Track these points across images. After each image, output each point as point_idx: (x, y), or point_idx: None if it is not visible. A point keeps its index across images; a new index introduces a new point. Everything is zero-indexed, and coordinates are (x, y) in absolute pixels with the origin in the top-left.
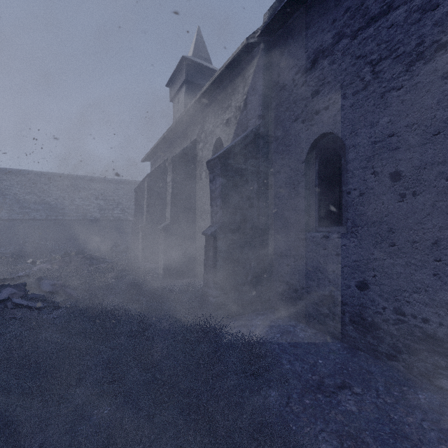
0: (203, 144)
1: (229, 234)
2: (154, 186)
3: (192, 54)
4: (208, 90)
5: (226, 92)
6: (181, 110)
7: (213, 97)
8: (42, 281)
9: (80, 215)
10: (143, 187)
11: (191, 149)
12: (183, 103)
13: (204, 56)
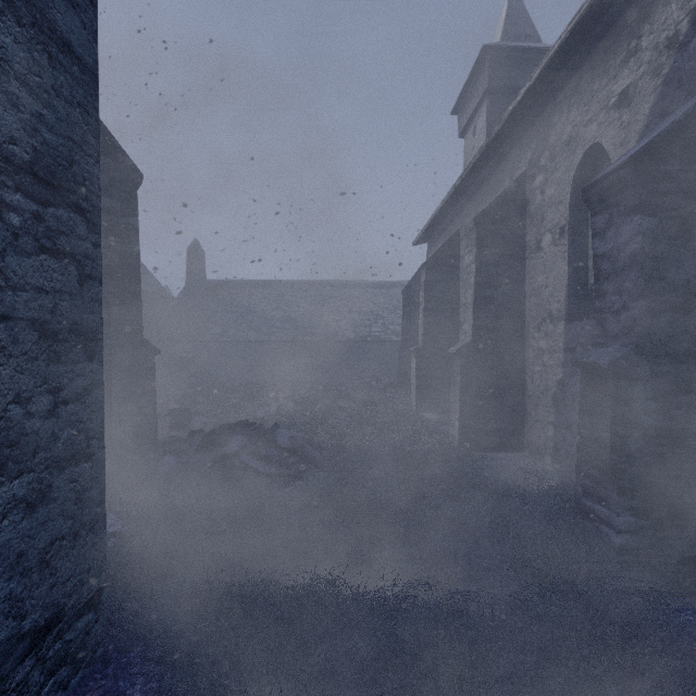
0: (544, 176)
1: (665, 365)
2: (436, 280)
3: (501, 37)
4: (563, 48)
5: (618, 28)
6: (480, 144)
7: (573, 63)
8: (278, 430)
9: (330, 335)
10: (415, 287)
11: (515, 194)
12: (483, 132)
13: (525, 32)
